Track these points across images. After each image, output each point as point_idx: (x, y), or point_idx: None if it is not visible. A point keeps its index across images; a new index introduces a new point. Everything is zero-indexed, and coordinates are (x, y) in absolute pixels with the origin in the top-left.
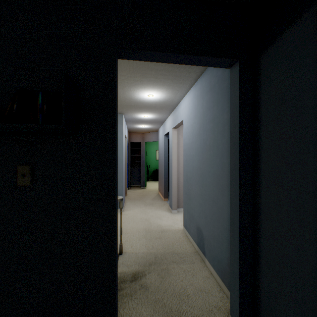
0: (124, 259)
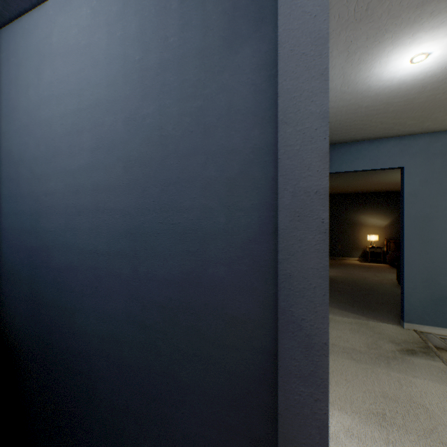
0: (445, 375)
